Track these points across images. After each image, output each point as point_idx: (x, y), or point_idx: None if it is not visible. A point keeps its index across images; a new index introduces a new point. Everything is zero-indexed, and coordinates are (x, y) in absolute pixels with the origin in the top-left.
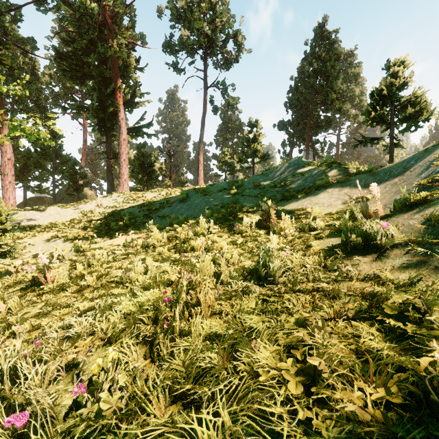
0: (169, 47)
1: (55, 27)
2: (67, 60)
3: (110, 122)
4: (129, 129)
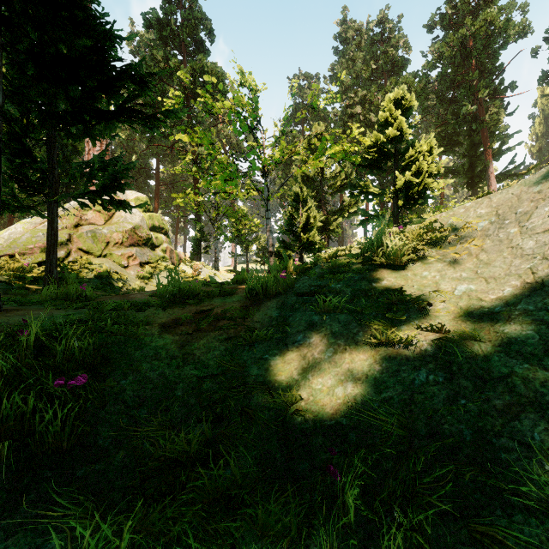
0: (547, 77)
1: (417, 106)
2: (440, 140)
3: (478, 178)
4: (496, 176)
